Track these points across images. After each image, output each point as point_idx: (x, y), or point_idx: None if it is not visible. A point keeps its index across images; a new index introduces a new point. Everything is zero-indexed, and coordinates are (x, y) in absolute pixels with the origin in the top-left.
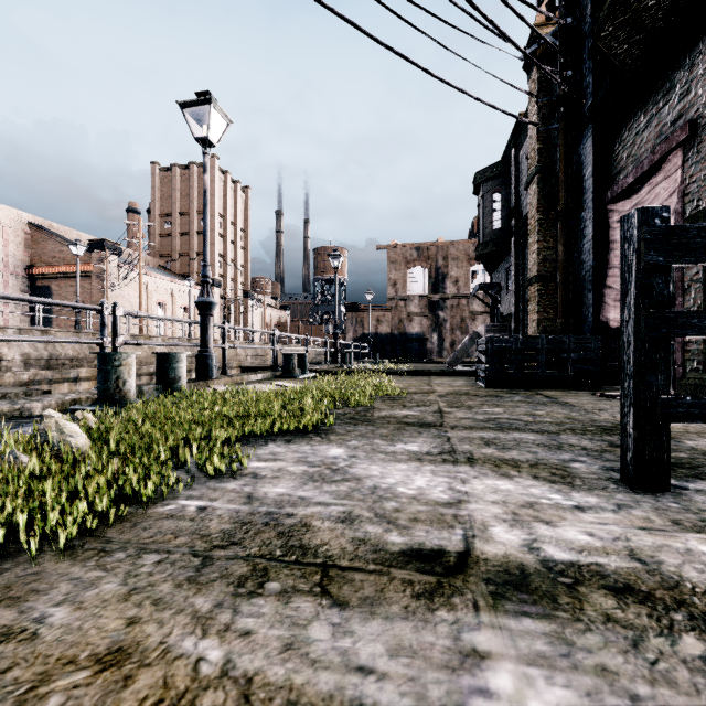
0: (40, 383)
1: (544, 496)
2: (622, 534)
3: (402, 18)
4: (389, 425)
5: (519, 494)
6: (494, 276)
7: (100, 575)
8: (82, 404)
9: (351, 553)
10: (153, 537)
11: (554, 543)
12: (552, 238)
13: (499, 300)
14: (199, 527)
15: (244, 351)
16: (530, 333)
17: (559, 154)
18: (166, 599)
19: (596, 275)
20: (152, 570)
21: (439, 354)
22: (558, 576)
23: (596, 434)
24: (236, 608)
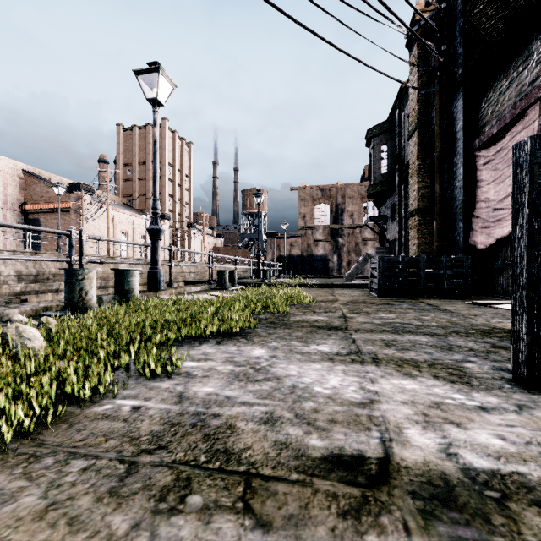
0: (29, 293)
1: (448, 396)
2: (532, 438)
3: (311, 1)
4: (303, 328)
5: (424, 394)
6: (382, 210)
7: (23, 485)
8: (53, 310)
9: (273, 459)
10: (85, 440)
11: (469, 448)
12: (428, 179)
13: (385, 229)
14: (130, 429)
15: (188, 269)
16: (411, 254)
17: (436, 112)
18: (82, 517)
19: (466, 207)
20: (76, 480)
21: (338, 271)
22: (484, 488)
23: (477, 336)
24: (154, 530)
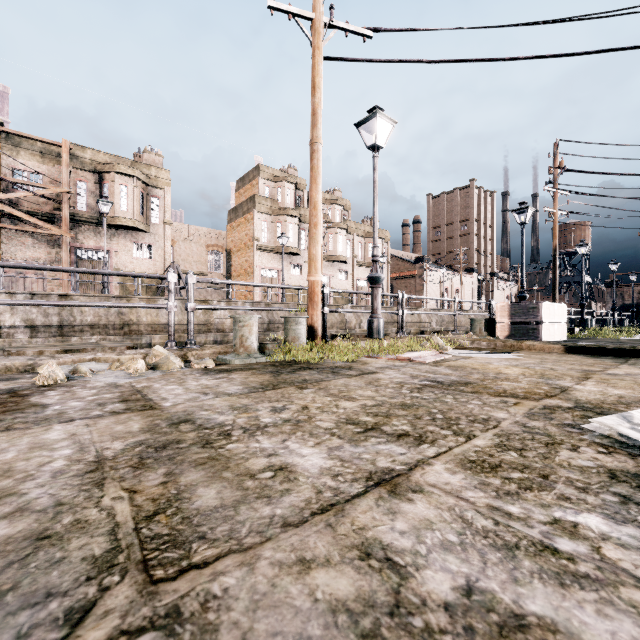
0: None
1: None
2: None
3: None
4: None
5: None
6: None
7: None
8: None
9: None
10: None
11: None
12: None
13: None
14: None
15: None
16: None
17: None
18: None
19: None
20: None
21: None
22: None
23: None
24: None
